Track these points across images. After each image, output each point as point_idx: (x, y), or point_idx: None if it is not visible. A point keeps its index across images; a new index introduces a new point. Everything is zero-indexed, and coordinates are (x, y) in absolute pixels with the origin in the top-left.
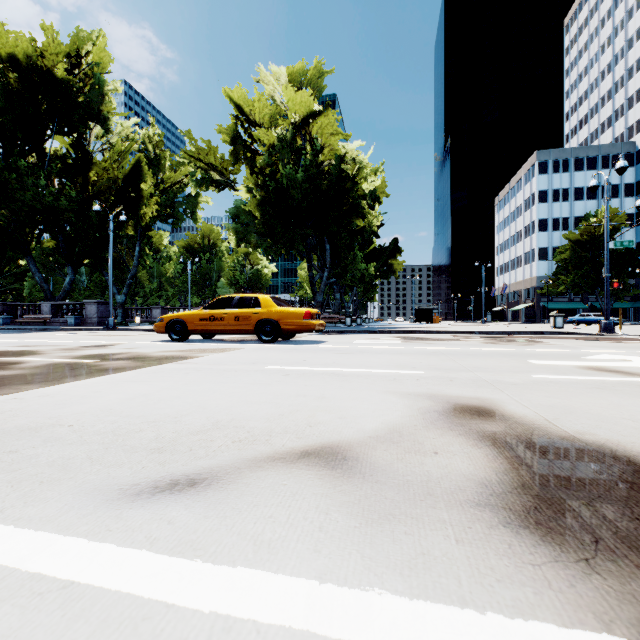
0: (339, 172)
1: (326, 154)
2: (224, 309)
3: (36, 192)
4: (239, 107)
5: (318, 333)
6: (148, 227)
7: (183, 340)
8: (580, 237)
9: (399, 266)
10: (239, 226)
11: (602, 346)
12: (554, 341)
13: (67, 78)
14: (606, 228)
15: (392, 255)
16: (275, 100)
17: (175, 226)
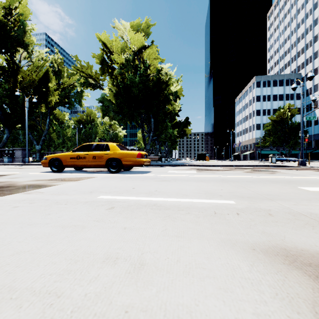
0: (158, 79)
1: (151, 70)
2: (86, 151)
3: None
4: (104, 44)
5: (147, 166)
6: (53, 108)
7: (60, 171)
8: (276, 118)
9: (189, 131)
10: (103, 107)
11: (316, 174)
12: (282, 171)
13: (2, 20)
14: (301, 109)
15: (185, 126)
16: (123, 38)
17: (69, 108)
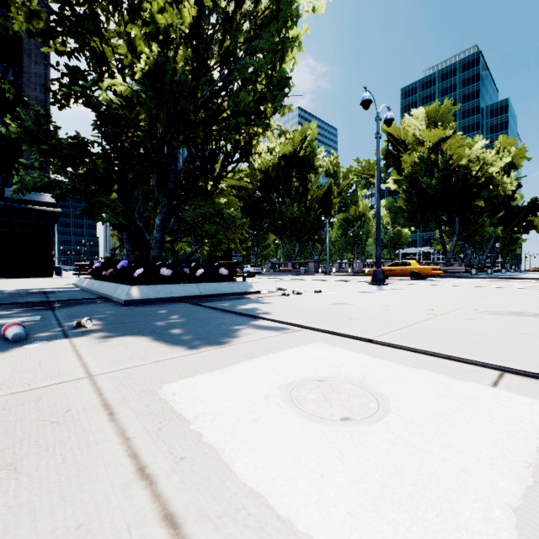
0: (463, 174)
1: (454, 159)
2: (395, 267)
3: (292, 211)
4: (389, 134)
5: (443, 278)
6: (333, 217)
7: None
8: None
9: None
10: (391, 214)
11: None
12: None
13: (303, 154)
14: None
15: (531, 213)
16: (416, 136)
17: (345, 212)
